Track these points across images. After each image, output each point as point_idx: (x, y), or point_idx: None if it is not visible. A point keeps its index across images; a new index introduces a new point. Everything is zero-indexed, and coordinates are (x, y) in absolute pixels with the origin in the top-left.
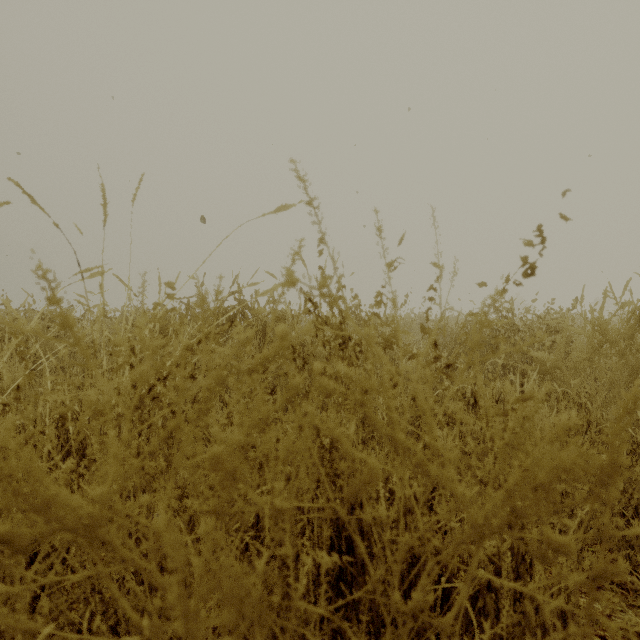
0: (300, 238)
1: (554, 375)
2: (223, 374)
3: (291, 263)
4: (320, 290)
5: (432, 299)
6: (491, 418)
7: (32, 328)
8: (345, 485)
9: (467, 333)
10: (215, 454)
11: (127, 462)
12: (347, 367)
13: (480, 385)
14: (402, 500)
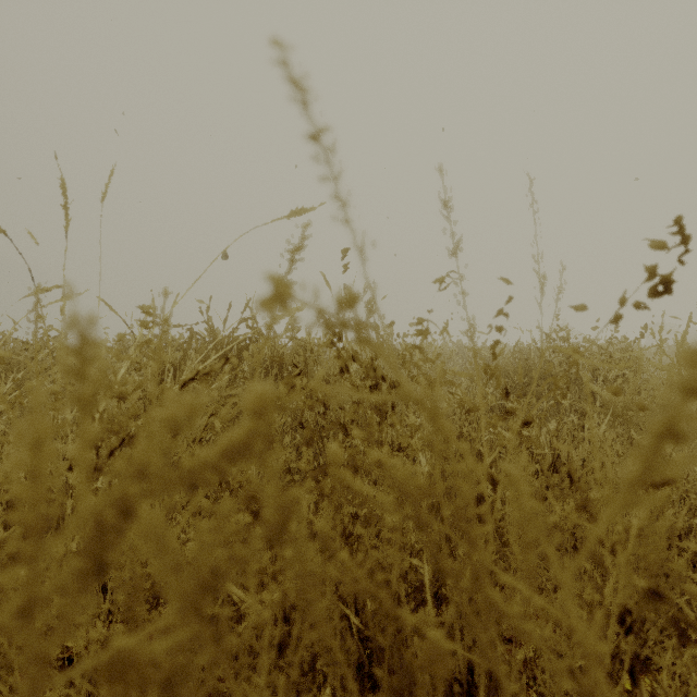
0: (303, 223)
1: (627, 418)
2: (130, 494)
3: (287, 268)
4: (336, 317)
5: (502, 329)
6: (612, 519)
7: (11, 360)
8: (385, 678)
9: (556, 379)
10: (119, 656)
11: (47, 579)
12: (388, 459)
13: (597, 468)
14: (482, 683)
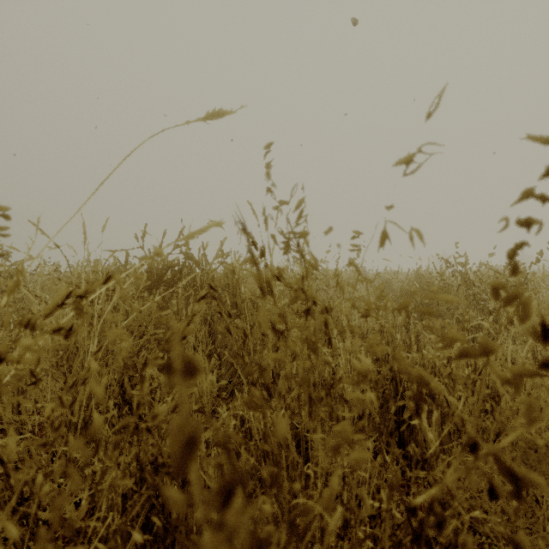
0: None
1: None
2: None
3: None
4: None
5: (532, 223)
6: None
7: None
8: None
9: None
10: None
11: None
12: None
13: None
14: None
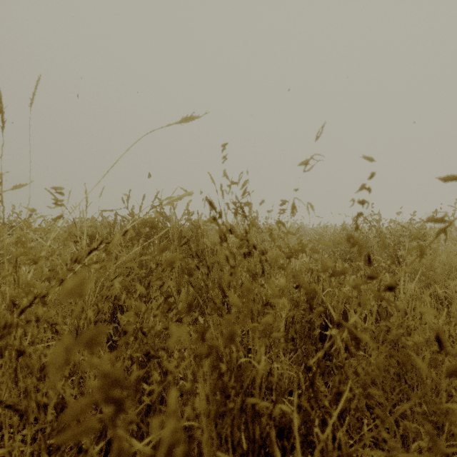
0: None
1: (428, 276)
2: None
3: None
4: None
5: (364, 202)
6: None
7: None
8: None
9: (423, 247)
10: None
11: None
12: None
13: None
14: None
